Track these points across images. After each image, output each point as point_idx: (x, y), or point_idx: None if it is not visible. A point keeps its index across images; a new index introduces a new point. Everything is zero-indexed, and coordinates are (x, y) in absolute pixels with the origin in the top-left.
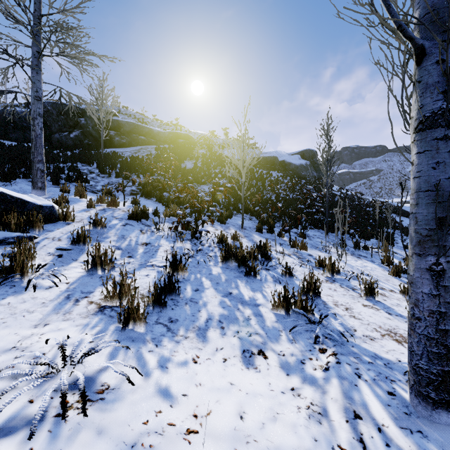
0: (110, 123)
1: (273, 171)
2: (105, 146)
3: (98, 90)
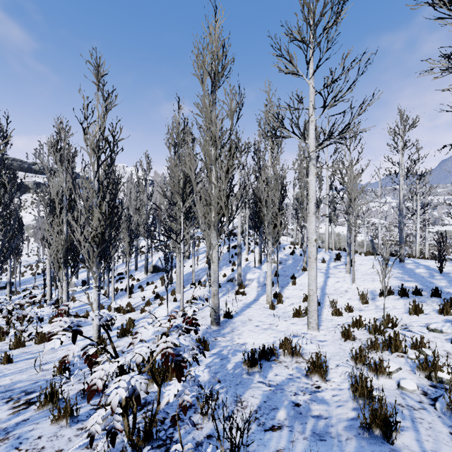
0: None
1: None
2: None
3: None
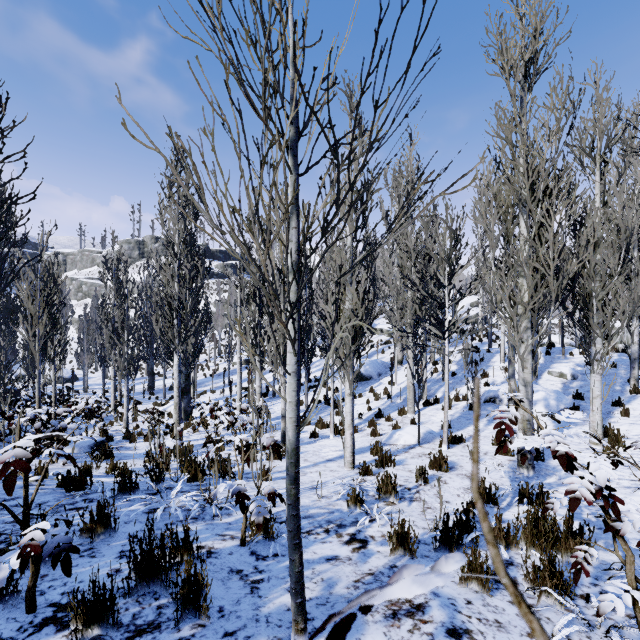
0: None
1: None
2: None
3: None
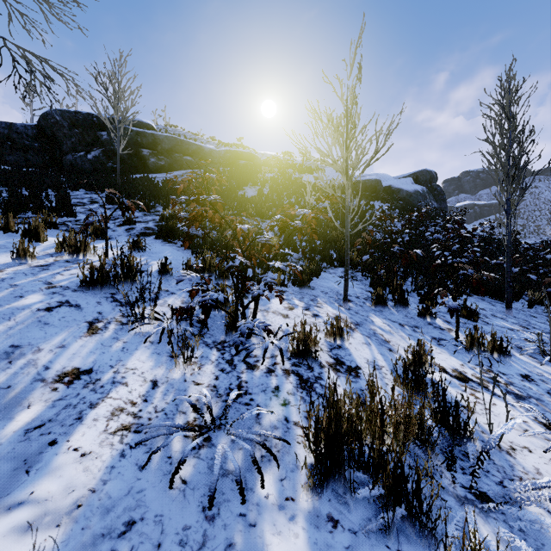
0: (130, 129)
1: (374, 202)
2: (137, 171)
3: (111, 79)
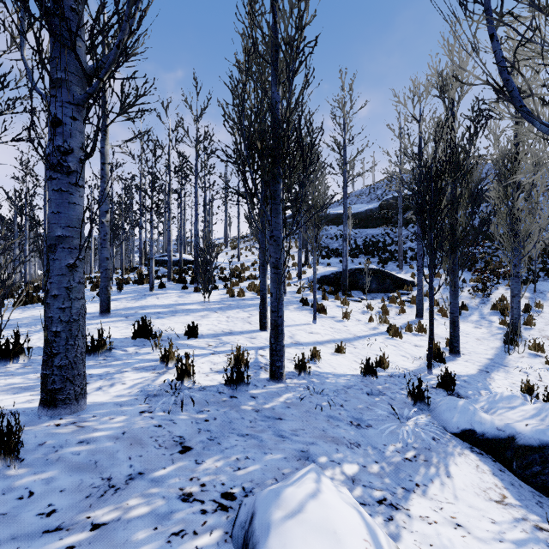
0: None
1: None
2: None
3: None
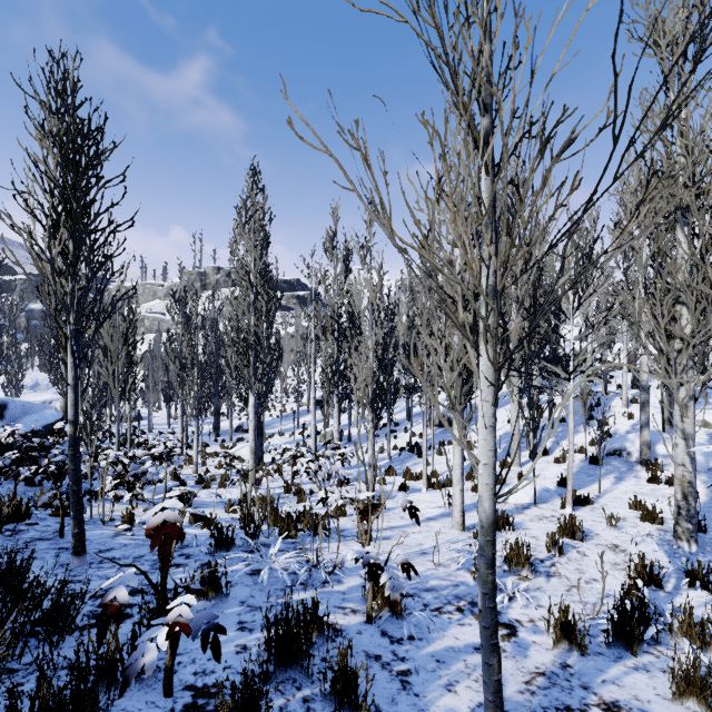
0: None
1: None
2: None
3: None
